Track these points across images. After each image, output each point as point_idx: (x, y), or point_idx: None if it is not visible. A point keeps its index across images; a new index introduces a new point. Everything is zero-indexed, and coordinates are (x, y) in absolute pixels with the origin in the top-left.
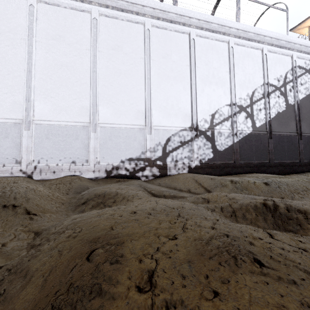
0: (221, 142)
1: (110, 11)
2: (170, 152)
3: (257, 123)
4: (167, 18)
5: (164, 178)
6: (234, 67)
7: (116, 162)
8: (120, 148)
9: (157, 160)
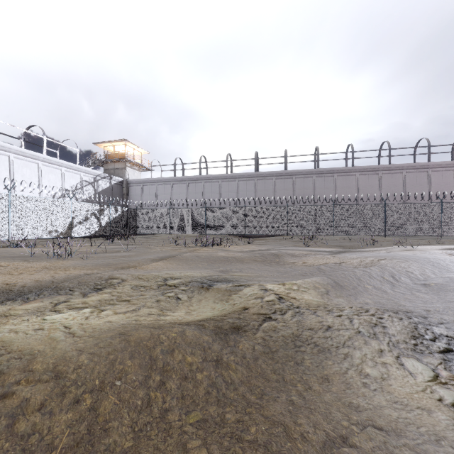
0: None
1: None
2: None
3: None
4: None
5: None
6: (42, 179)
7: None
8: None
9: None
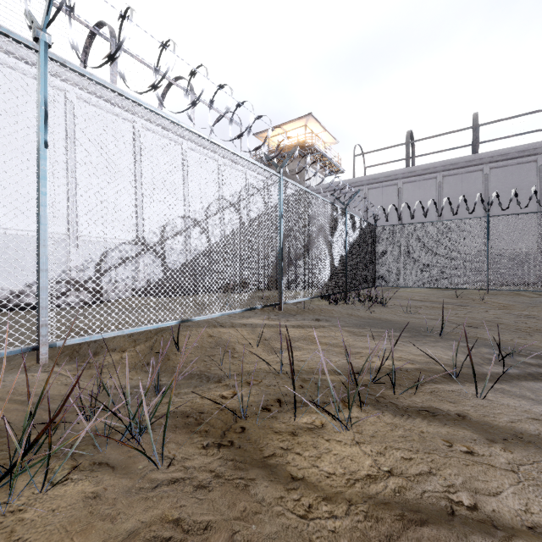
0: (173, 259)
1: (1, 56)
2: (107, 271)
3: (213, 240)
4: (102, 95)
5: (99, 305)
6: (188, 174)
7: (18, 287)
8: (24, 266)
9: (87, 281)
